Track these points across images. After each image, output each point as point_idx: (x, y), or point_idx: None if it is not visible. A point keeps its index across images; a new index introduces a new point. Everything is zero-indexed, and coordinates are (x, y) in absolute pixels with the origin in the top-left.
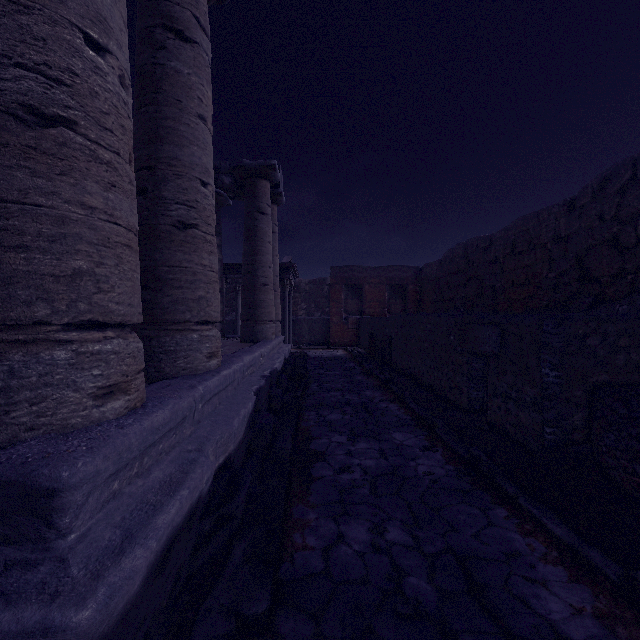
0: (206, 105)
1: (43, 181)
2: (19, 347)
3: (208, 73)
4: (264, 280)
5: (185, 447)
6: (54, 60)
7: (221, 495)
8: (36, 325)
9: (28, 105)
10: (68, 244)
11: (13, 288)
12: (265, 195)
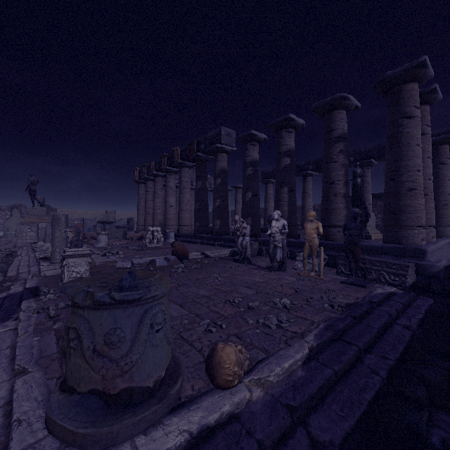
0: (430, 152)
1: (412, 201)
2: (408, 230)
3: (430, 140)
4: (444, 202)
5: (436, 257)
6: (413, 178)
7: (448, 271)
8: (411, 226)
9: (409, 188)
10: (416, 211)
11: (408, 220)
12: (445, 153)
